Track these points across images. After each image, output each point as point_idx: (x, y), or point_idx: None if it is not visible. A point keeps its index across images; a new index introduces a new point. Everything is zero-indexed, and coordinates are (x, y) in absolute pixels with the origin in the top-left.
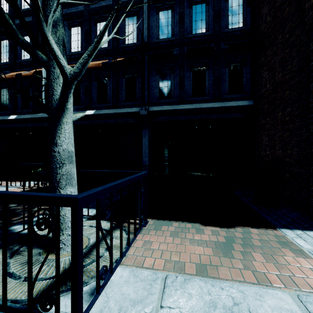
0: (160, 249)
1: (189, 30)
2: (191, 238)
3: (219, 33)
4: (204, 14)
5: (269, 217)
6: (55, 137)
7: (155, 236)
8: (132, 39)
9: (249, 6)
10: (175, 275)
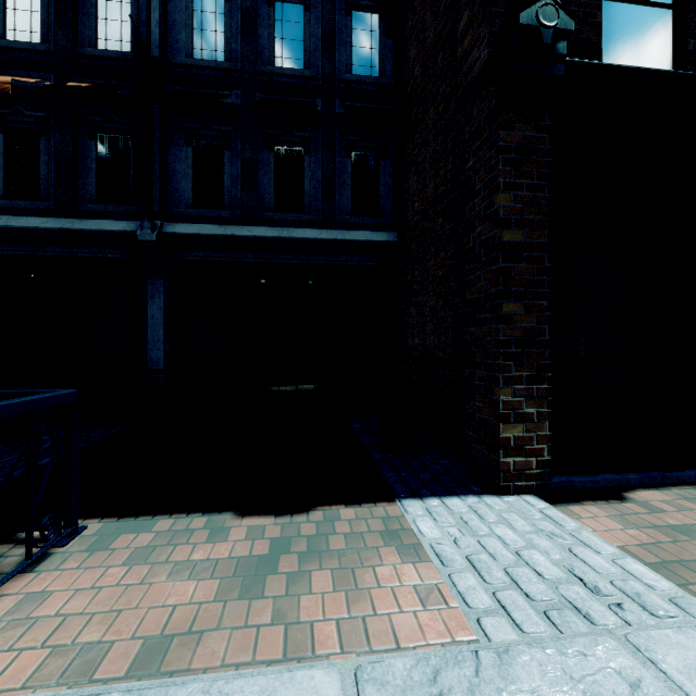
0: (67, 611)
1: (267, 55)
2: (185, 558)
3: (333, 78)
4: (301, 28)
5: (393, 477)
6: None
7: (78, 573)
8: (119, 41)
9: (392, 38)
10: None
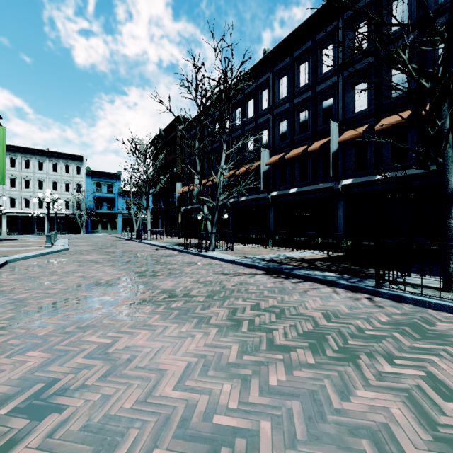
0: None
1: None
2: None
3: None
4: None
5: None
6: (449, 213)
7: None
8: None
9: None
10: None
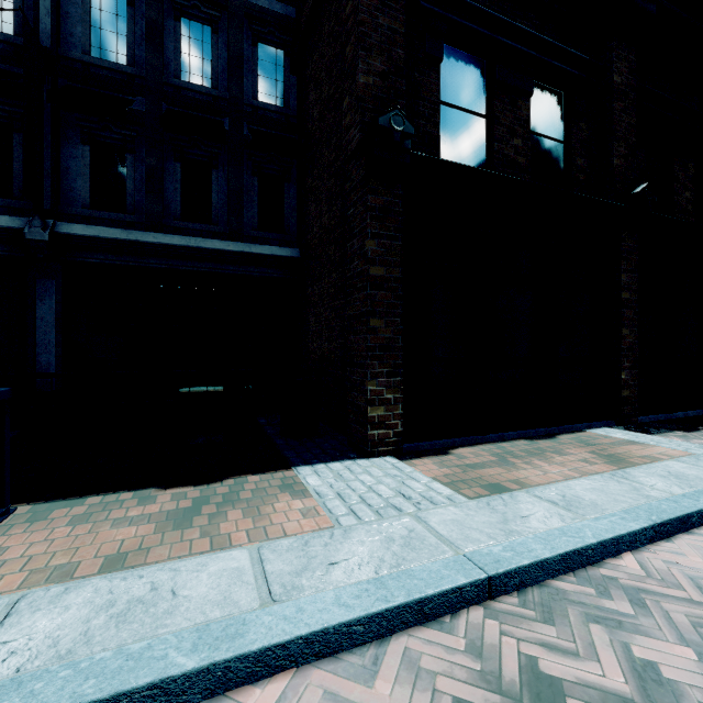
0: (29, 556)
1: (173, 67)
2: (121, 517)
3: (240, 102)
4: (208, 48)
5: (292, 454)
6: None
7: (25, 536)
8: None
9: (295, 75)
10: (45, 589)
